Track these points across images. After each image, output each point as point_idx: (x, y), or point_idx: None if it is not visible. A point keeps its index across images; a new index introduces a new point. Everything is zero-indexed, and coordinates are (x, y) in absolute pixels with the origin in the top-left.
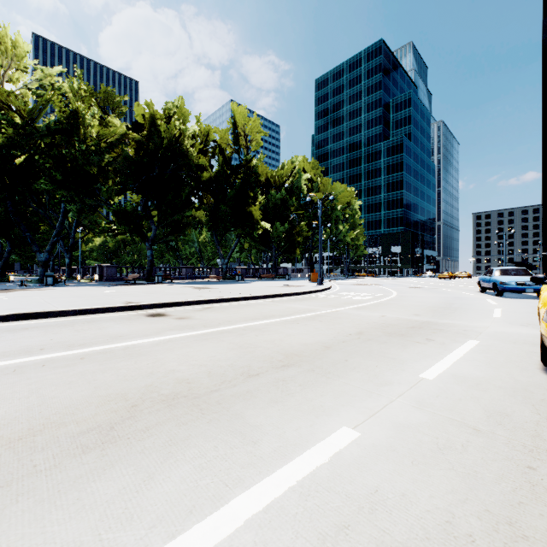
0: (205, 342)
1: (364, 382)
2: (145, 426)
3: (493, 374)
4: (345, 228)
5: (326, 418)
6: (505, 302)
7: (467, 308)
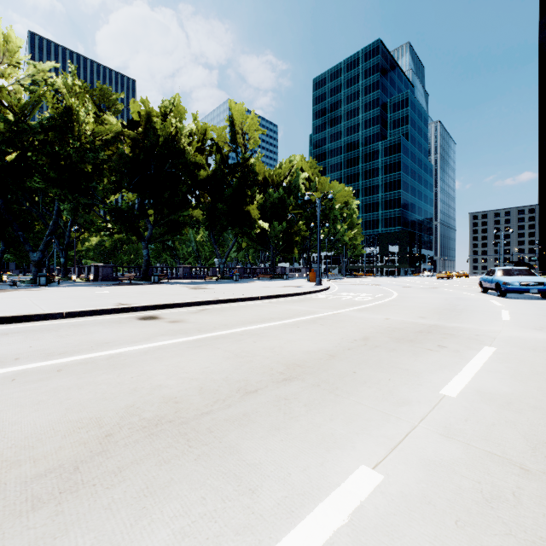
0: (198, 349)
1: (378, 401)
2: (118, 465)
3: (522, 390)
4: (343, 228)
5: (339, 452)
6: (510, 304)
7: (472, 310)
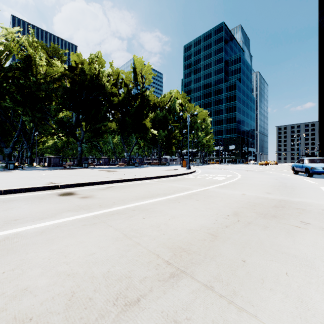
0: (92, 228)
1: None
2: None
3: None
4: (202, 134)
5: None
6: (320, 182)
7: (300, 187)
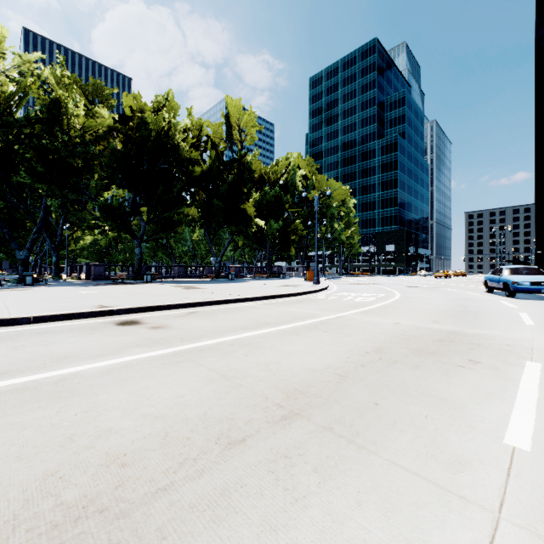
0: (176, 367)
1: (422, 460)
2: None
3: None
4: (340, 226)
5: None
6: (524, 305)
7: (487, 313)
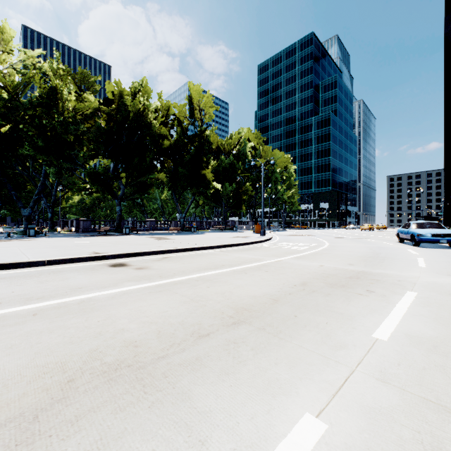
0: (159, 294)
1: (318, 344)
2: (75, 413)
3: (446, 333)
4: (283, 188)
5: (285, 399)
6: (424, 252)
7: (393, 258)
